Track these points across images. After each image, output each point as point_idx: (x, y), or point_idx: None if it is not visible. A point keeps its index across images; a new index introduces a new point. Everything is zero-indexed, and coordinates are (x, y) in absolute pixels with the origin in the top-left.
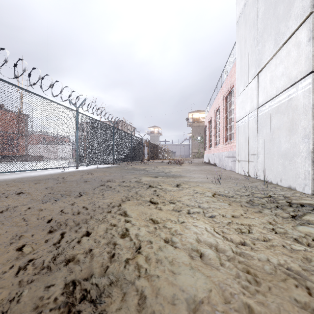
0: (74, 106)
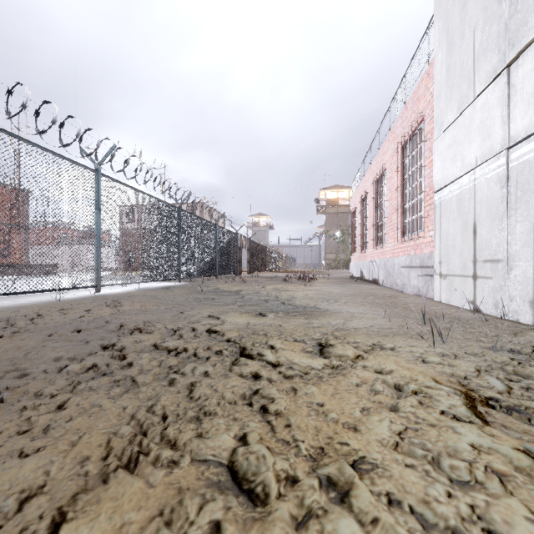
0: (92, 160)
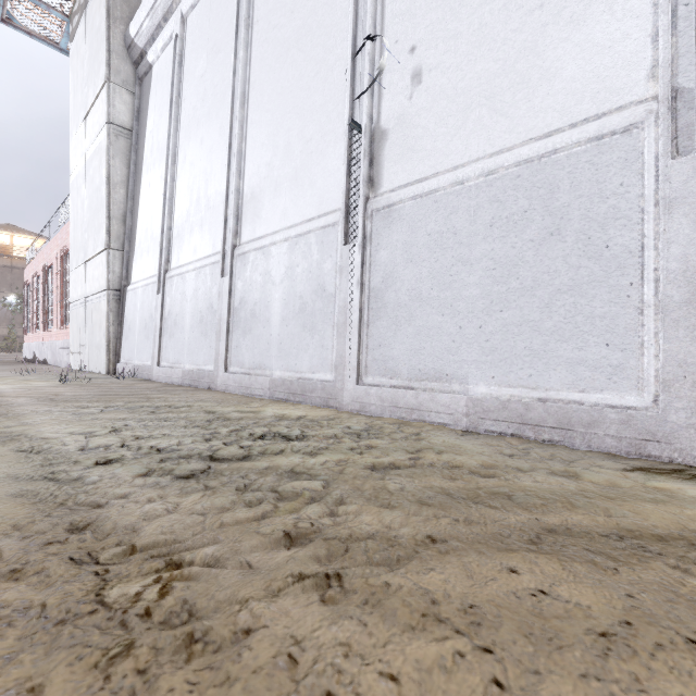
0: None
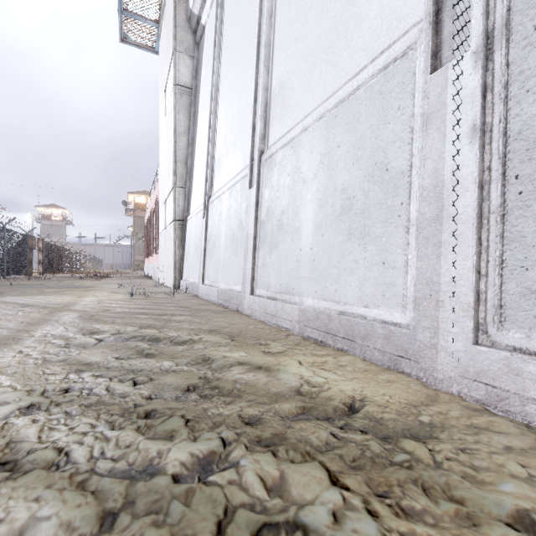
0: None
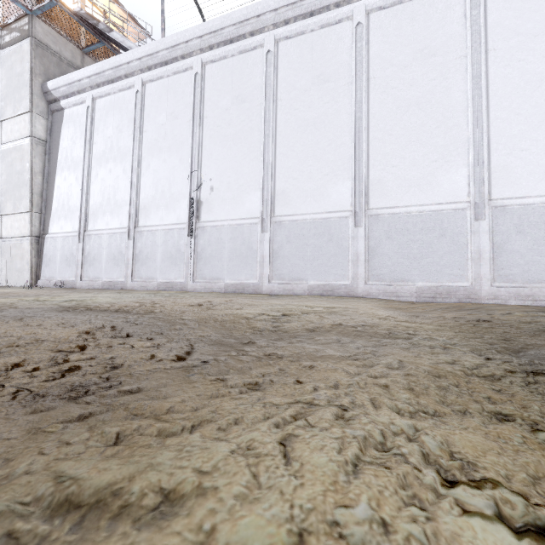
0: None
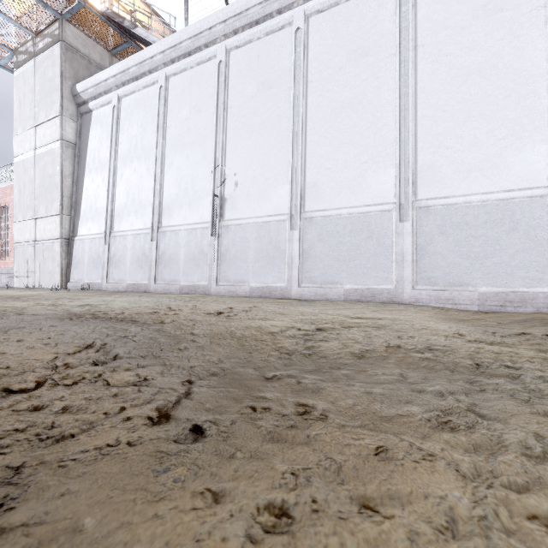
0: None
